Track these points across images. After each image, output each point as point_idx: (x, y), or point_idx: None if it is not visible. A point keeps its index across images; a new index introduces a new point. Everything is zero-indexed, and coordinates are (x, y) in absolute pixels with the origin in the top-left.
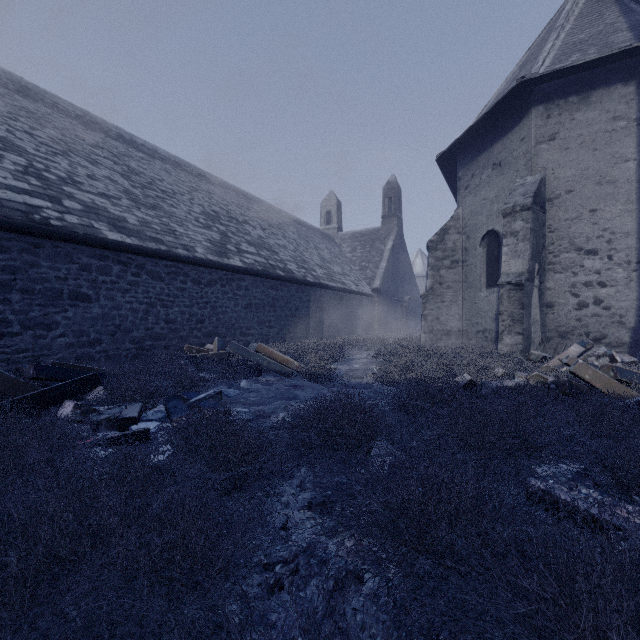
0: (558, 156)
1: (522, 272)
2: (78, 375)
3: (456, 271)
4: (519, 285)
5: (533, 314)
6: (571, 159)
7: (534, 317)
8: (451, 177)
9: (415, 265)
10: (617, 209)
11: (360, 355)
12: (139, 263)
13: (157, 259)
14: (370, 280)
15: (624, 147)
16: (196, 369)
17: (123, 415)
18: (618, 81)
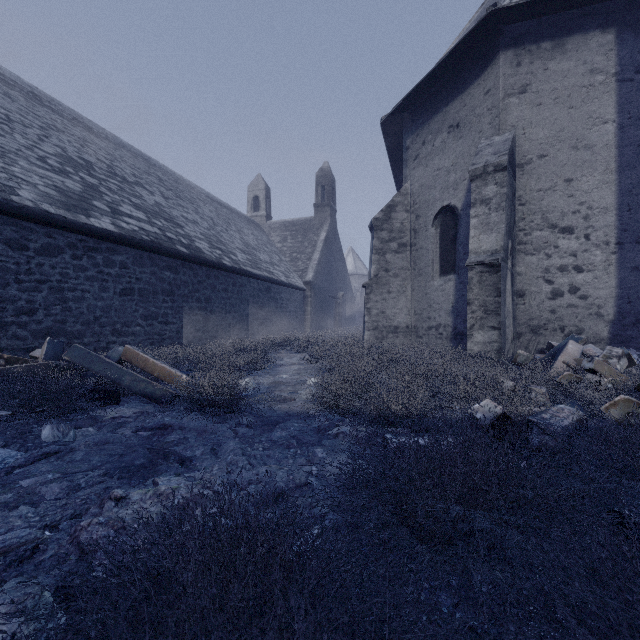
0: (530, 113)
1: (496, 250)
2: None
3: (404, 256)
4: (494, 266)
5: (507, 304)
6: (544, 117)
7: (508, 307)
8: (394, 152)
9: (347, 263)
10: (595, 179)
11: (290, 359)
12: None
13: None
14: (302, 272)
15: (602, 106)
16: None
17: None
18: (596, 27)
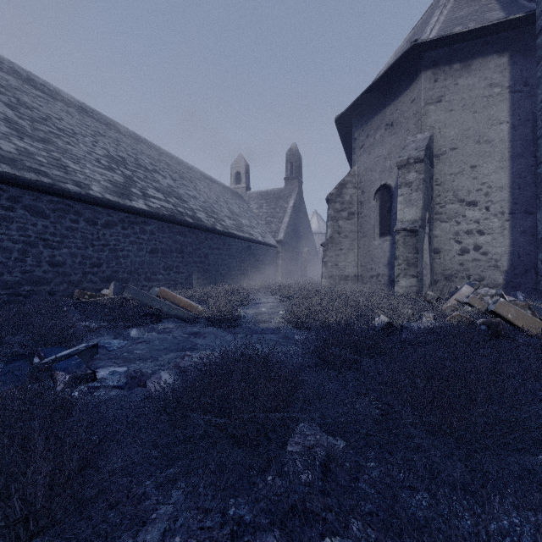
0: (444, 117)
1: (416, 219)
2: None
3: (352, 222)
4: (413, 231)
5: (425, 258)
6: (455, 120)
7: (425, 261)
8: (346, 140)
9: (312, 224)
10: (493, 166)
11: (266, 299)
12: (12, 195)
13: (39, 193)
14: (275, 233)
15: (499, 111)
16: (83, 317)
17: None
18: (494, 52)
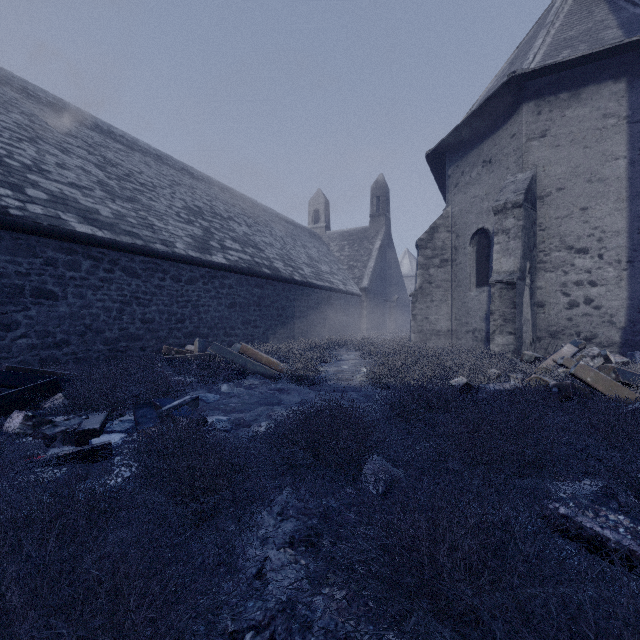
0: (549, 153)
1: (514, 271)
2: (36, 381)
3: (446, 270)
4: (511, 284)
5: (524, 313)
6: (562, 156)
7: (525, 316)
8: (440, 175)
9: (403, 265)
10: (607, 207)
11: (348, 356)
12: (112, 258)
13: (133, 254)
14: (358, 279)
15: (614, 145)
16: (174, 372)
17: (82, 427)
18: (608, 78)
